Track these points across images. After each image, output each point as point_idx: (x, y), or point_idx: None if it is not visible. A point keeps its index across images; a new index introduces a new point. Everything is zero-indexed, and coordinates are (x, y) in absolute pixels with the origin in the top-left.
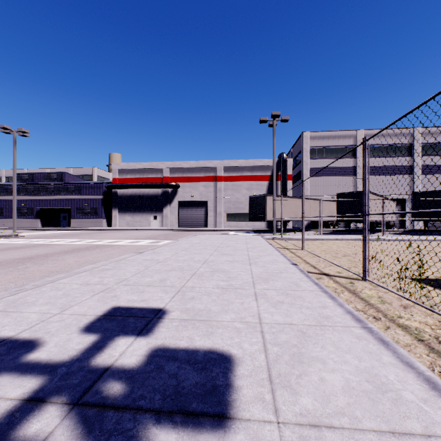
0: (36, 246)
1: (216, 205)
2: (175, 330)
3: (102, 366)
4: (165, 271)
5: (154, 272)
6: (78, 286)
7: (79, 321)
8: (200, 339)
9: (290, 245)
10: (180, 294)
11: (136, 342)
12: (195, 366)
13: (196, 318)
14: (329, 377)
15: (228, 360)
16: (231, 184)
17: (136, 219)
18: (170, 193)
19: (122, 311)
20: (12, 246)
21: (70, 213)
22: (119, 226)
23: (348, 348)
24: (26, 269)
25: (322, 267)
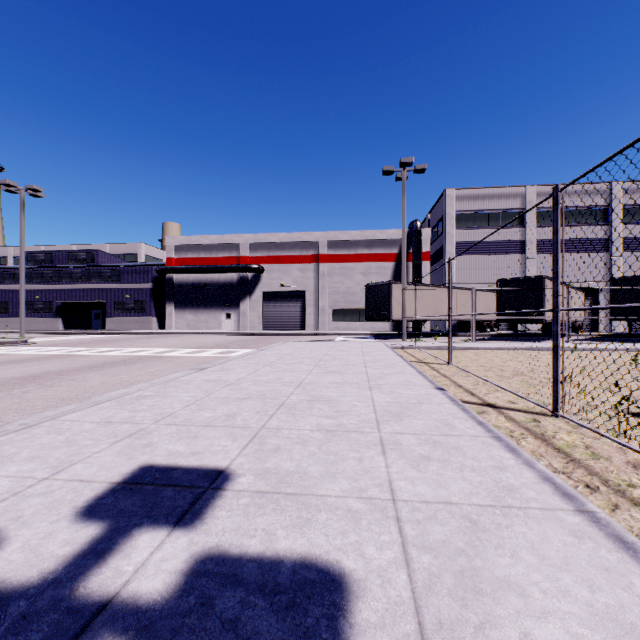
0: (49, 358)
1: (318, 298)
2: (242, 514)
3: (96, 597)
4: (235, 399)
5: (218, 402)
6: (92, 427)
7: (78, 494)
8: (286, 535)
9: (429, 357)
10: (256, 442)
11: (170, 542)
12: (274, 599)
13: (281, 490)
14: (541, 633)
15: (338, 584)
16: (339, 266)
17: (200, 318)
18: (250, 281)
19: (155, 473)
20: (13, 358)
21: (105, 309)
22: (176, 328)
23: (562, 558)
24: (25, 394)
25: (484, 392)
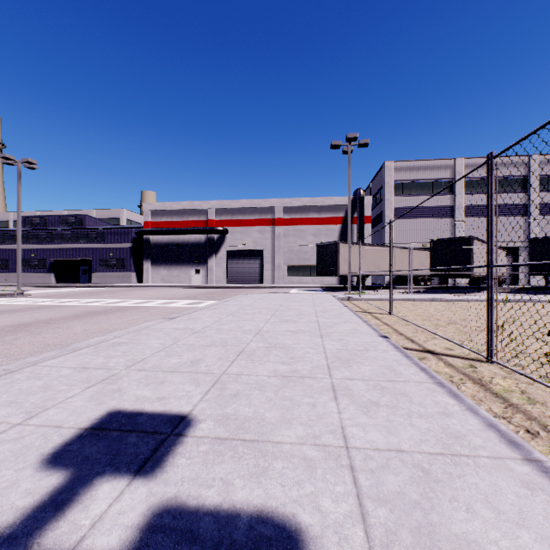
0: (40, 308)
1: (274, 256)
2: (201, 462)
3: None
4: (200, 346)
5: (184, 348)
6: (69, 372)
7: (46, 440)
8: (243, 485)
9: (372, 308)
10: (217, 387)
11: (129, 492)
12: None
13: (240, 436)
14: None
15: (294, 542)
16: (293, 228)
17: (173, 273)
18: (216, 241)
19: (122, 419)
20: (9, 308)
21: (91, 265)
22: (152, 282)
23: (518, 512)
24: (15, 340)
25: (423, 340)
